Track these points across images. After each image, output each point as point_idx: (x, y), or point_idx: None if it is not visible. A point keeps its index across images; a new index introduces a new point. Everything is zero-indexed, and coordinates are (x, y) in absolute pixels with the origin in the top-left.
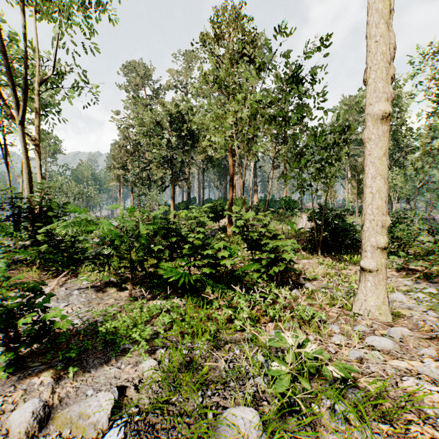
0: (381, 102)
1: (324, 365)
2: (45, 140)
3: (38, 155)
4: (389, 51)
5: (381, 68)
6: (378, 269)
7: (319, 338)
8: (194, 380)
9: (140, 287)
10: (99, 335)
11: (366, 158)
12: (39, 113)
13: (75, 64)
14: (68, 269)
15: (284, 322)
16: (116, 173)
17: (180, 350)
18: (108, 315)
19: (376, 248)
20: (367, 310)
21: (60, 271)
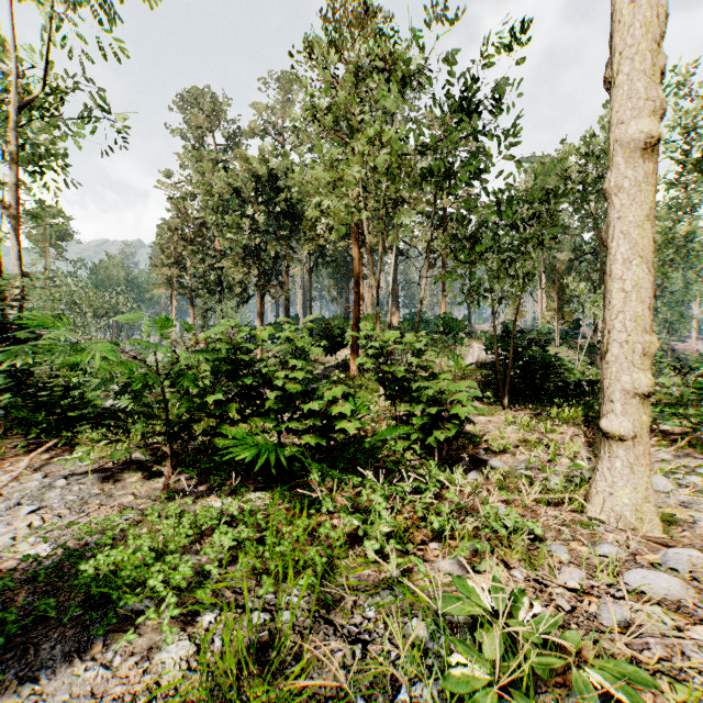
0: (642, 117)
1: (573, 665)
2: (41, 215)
3: (17, 234)
4: (658, 21)
5: (643, 52)
6: (637, 436)
7: (533, 575)
8: (274, 695)
9: (185, 472)
10: (77, 584)
11: (613, 225)
12: (18, 161)
13: (86, 79)
14: (57, 438)
15: (461, 542)
16: (165, 273)
17: (249, 614)
18: (108, 535)
19: (633, 395)
20: (615, 513)
21: (44, 440)
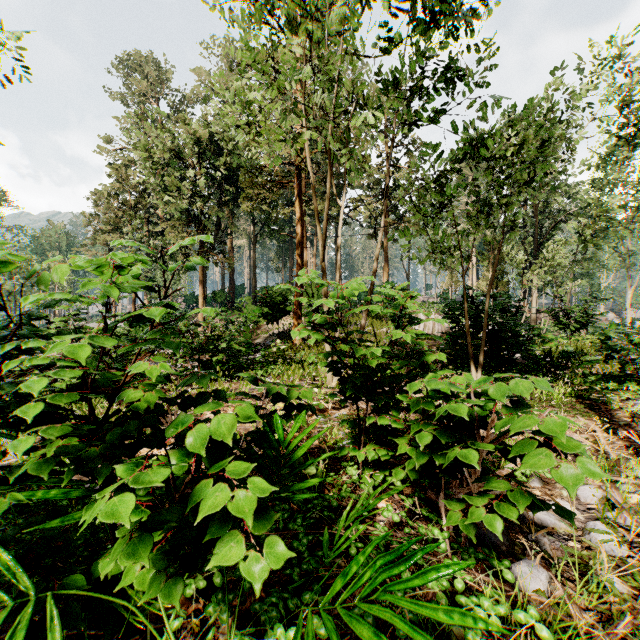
0: None
1: None
2: None
3: None
4: None
5: None
6: None
7: None
8: None
9: None
10: None
11: None
12: None
13: None
14: None
15: None
16: (102, 238)
17: None
18: None
19: None
20: None
21: None
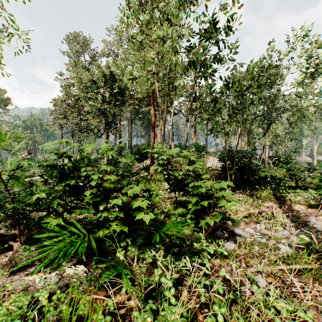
0: None
1: None
2: None
3: None
4: None
5: None
6: None
7: None
8: None
9: (24, 250)
10: None
11: None
12: None
13: (3, 10)
14: None
15: None
16: (58, 122)
17: None
18: None
19: None
20: None
21: None
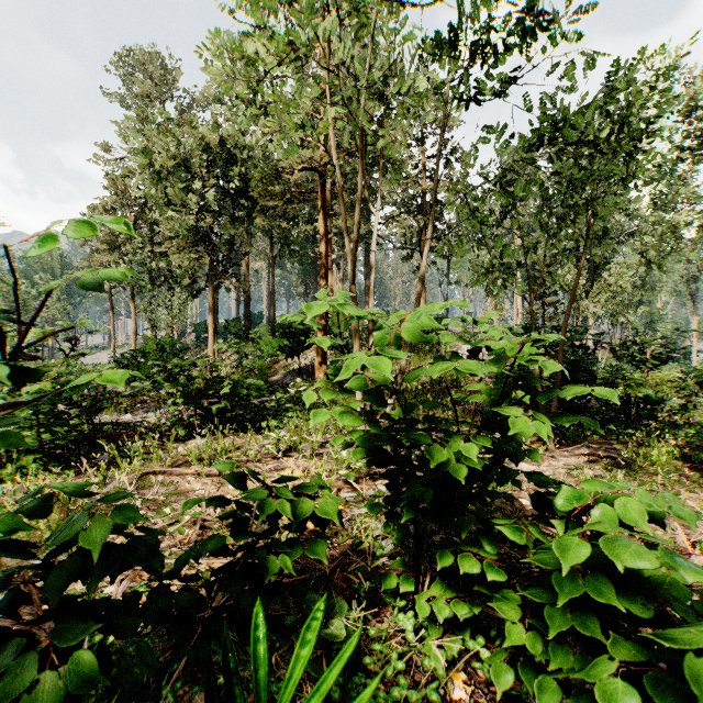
0: None
1: None
2: None
3: None
4: None
5: None
6: None
7: None
8: None
9: None
10: None
11: None
12: None
13: None
14: None
15: None
16: (97, 259)
17: None
18: None
19: None
20: None
21: None
